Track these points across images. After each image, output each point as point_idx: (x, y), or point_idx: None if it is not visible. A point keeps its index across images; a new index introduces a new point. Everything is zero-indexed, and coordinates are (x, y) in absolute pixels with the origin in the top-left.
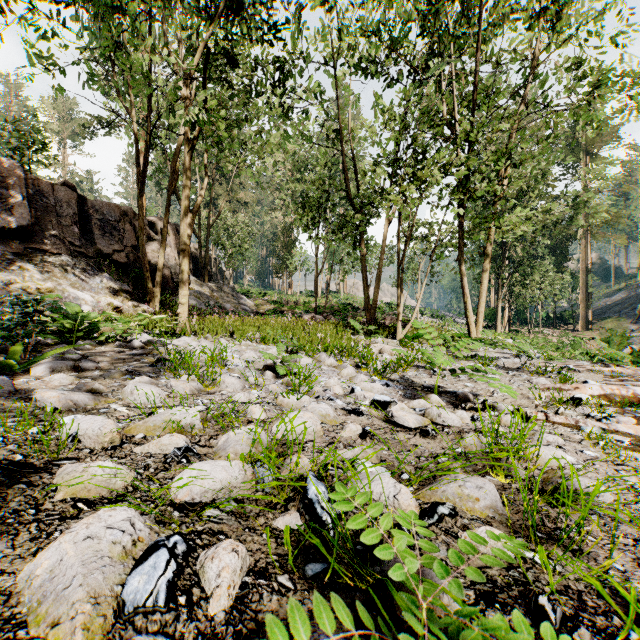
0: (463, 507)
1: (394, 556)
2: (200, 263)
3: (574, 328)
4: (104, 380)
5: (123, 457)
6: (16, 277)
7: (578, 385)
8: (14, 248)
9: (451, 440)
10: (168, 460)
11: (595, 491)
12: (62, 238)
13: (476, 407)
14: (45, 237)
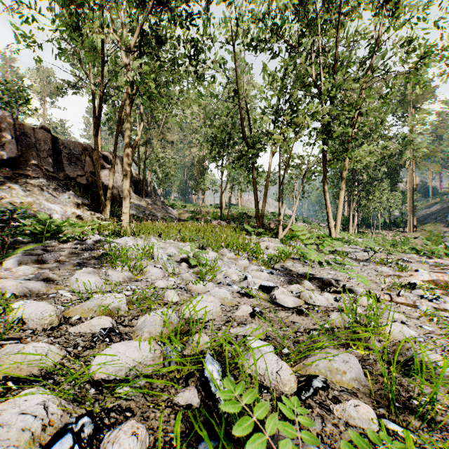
0: (333, 379)
1: (277, 432)
2: (139, 184)
3: (403, 230)
4: (59, 270)
5: (58, 336)
6: (6, 194)
7: (412, 273)
8: (5, 173)
9: (320, 317)
10: (94, 339)
11: (443, 369)
12: (40, 166)
13: (338, 290)
14: (28, 165)
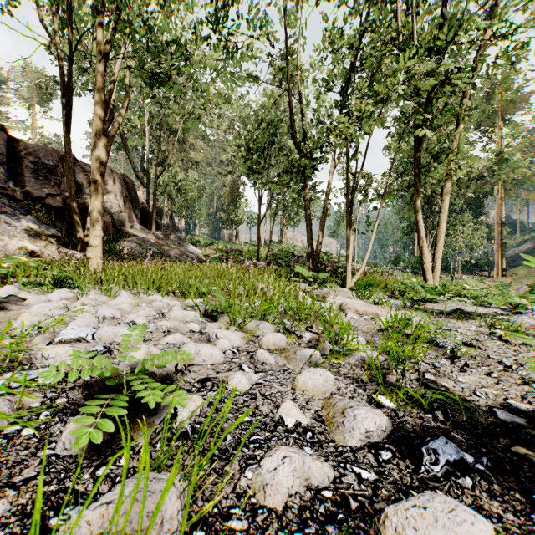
0: None
1: None
2: (148, 212)
3: (489, 274)
4: None
5: None
6: None
7: None
8: None
9: None
10: None
11: None
12: None
13: None
14: None
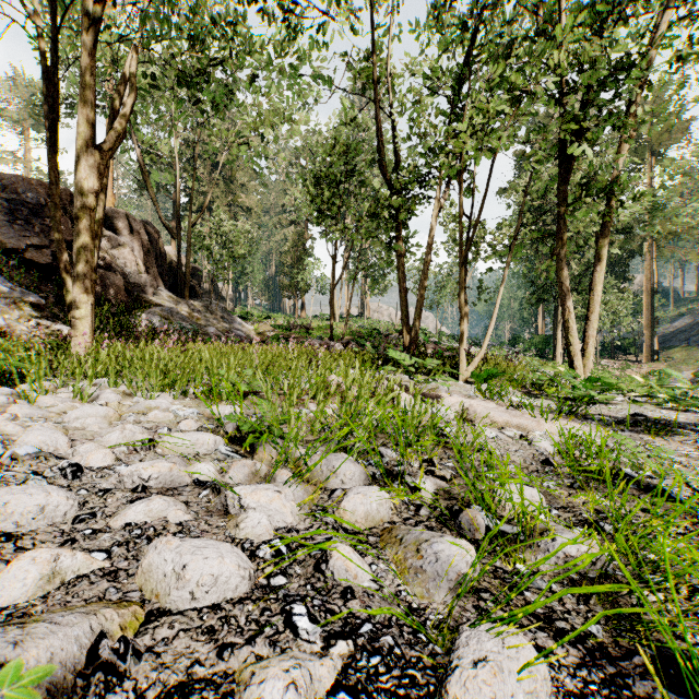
0: None
1: None
2: (179, 274)
3: (636, 359)
4: None
5: None
6: None
7: None
8: None
9: None
10: None
11: None
12: None
13: None
14: None
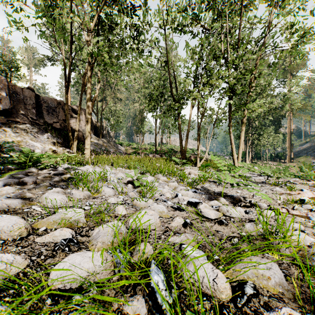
0: (260, 284)
1: None
2: (97, 128)
3: (284, 161)
4: (34, 190)
5: (26, 246)
6: (2, 135)
7: (299, 192)
8: (1, 120)
9: (237, 227)
10: (56, 248)
11: None
12: (27, 115)
13: (247, 205)
14: (18, 115)
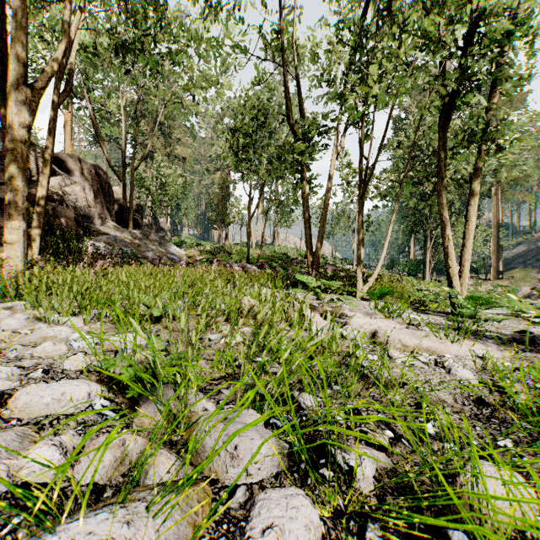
0: None
1: None
2: (124, 209)
3: (486, 277)
4: None
5: None
6: None
7: None
8: None
9: None
10: None
11: None
12: None
13: None
14: None
